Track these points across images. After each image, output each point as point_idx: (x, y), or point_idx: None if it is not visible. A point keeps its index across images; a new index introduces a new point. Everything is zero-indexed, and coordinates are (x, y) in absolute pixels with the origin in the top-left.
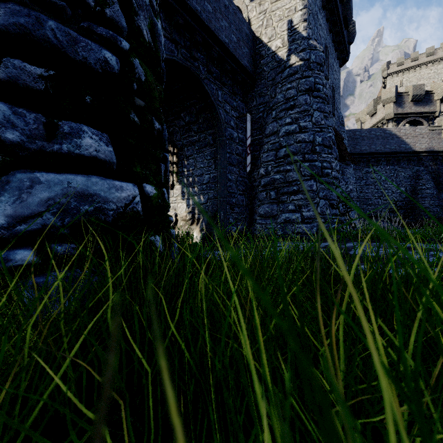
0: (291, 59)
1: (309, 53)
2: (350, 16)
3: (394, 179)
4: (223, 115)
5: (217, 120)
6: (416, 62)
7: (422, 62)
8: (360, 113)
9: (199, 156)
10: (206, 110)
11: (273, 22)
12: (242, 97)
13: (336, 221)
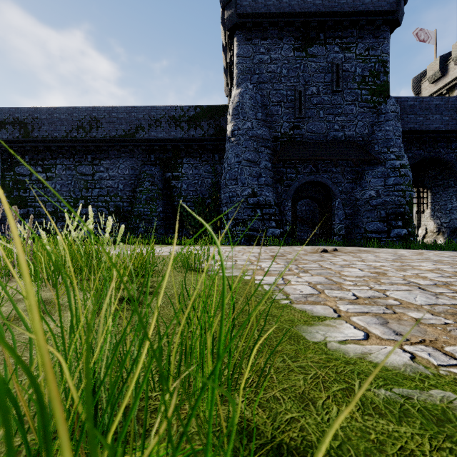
0: None
1: None
2: None
3: None
4: None
5: (455, 174)
6: None
7: None
8: None
9: (443, 193)
10: (447, 169)
11: None
12: None
13: None
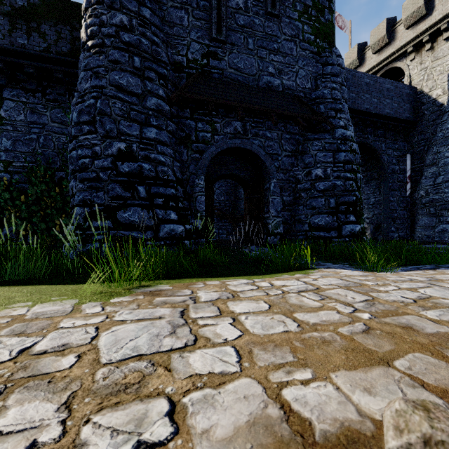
0: None
1: None
2: None
3: None
4: (386, 158)
5: (380, 164)
6: None
7: None
8: None
9: (366, 186)
10: (372, 159)
11: (433, 76)
12: (403, 138)
13: None
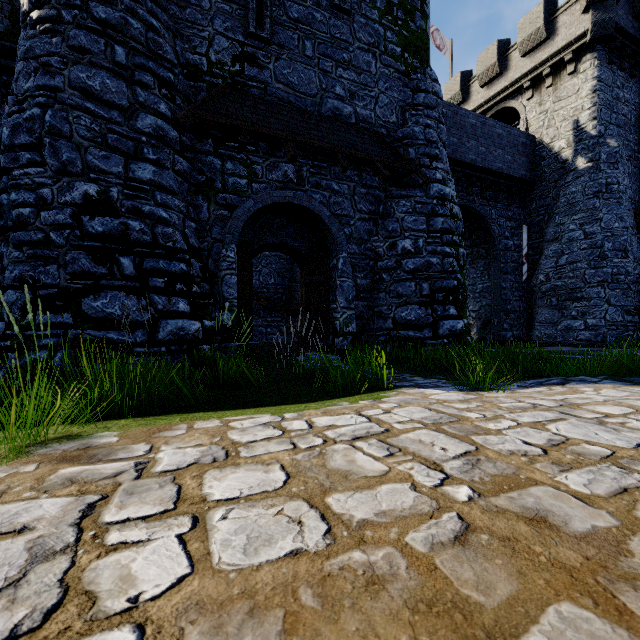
0: (576, 161)
1: (598, 153)
2: None
3: None
4: (497, 230)
5: (490, 237)
6: None
7: None
8: None
9: (471, 267)
10: (480, 230)
11: (555, 122)
12: (518, 203)
13: (632, 329)
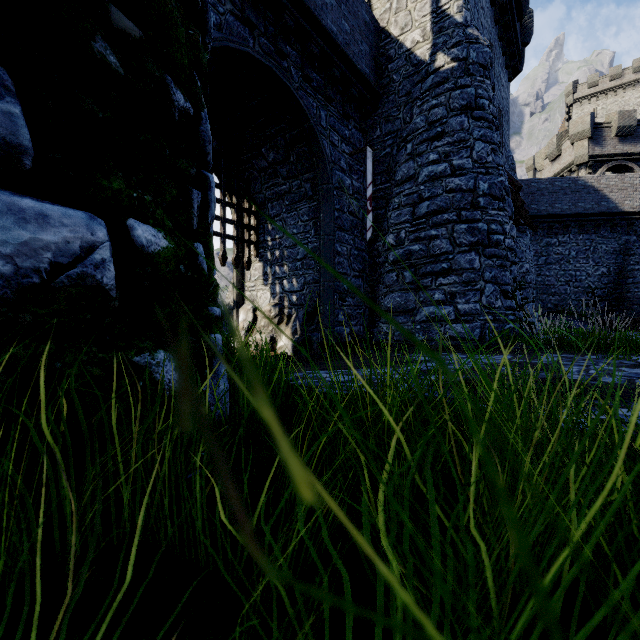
0: (436, 60)
1: (466, 49)
2: (526, 0)
3: (590, 255)
4: (329, 150)
5: (318, 156)
6: (617, 81)
7: (627, 81)
8: (536, 157)
9: (290, 215)
10: (301, 141)
11: (407, 3)
12: (359, 123)
13: (511, 319)
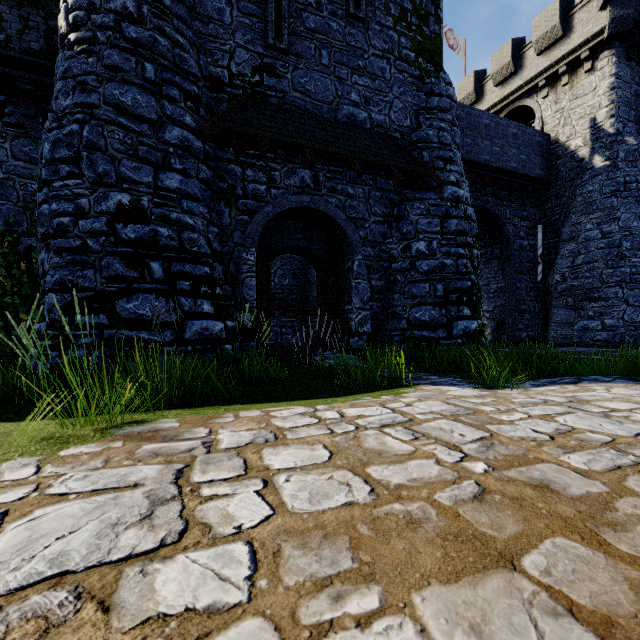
0: (593, 160)
1: (616, 152)
2: None
3: None
4: (512, 230)
5: (504, 237)
6: None
7: None
8: None
9: (485, 267)
10: (494, 230)
11: (571, 121)
12: (534, 202)
13: None
